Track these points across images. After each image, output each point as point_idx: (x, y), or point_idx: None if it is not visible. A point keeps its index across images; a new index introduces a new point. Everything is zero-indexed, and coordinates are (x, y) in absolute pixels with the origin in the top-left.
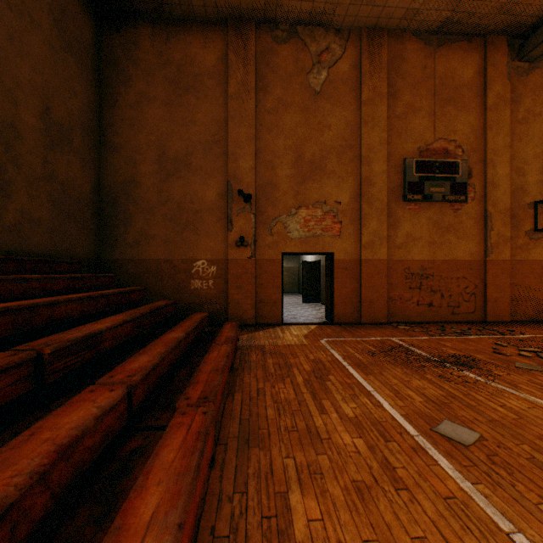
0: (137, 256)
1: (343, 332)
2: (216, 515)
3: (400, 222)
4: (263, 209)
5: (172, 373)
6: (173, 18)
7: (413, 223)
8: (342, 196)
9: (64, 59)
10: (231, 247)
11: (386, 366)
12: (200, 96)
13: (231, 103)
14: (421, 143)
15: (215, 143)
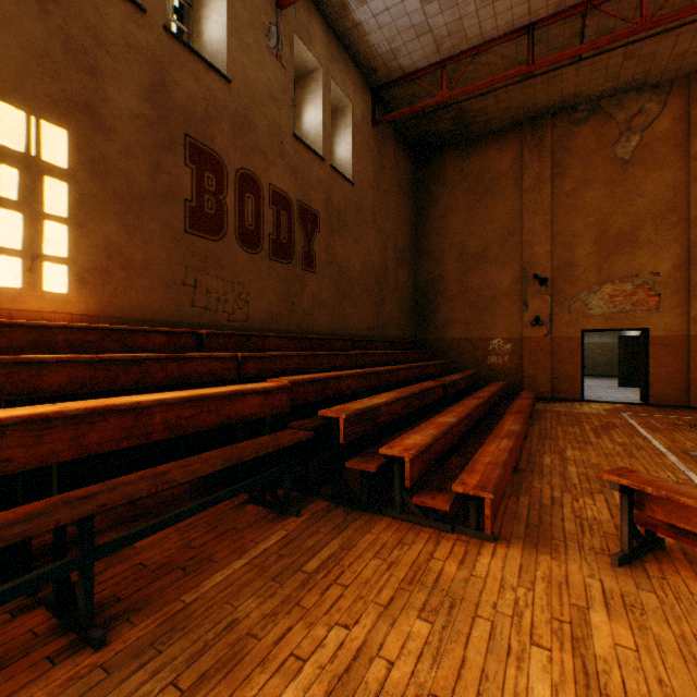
0: (442, 336)
1: (655, 411)
2: (529, 447)
3: None
4: (559, 289)
5: (487, 415)
6: (472, 137)
7: None
8: (660, 266)
9: (401, 205)
10: (525, 326)
11: (681, 432)
12: (496, 197)
13: (525, 196)
14: None
15: (509, 235)
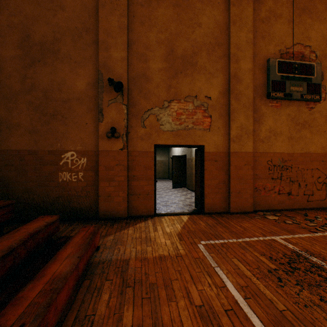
0: None
1: (217, 226)
2: None
3: (264, 118)
4: (135, 101)
5: None
6: None
7: (275, 119)
8: (212, 91)
9: None
10: (101, 138)
11: None
12: None
13: None
14: (281, 46)
15: (85, 31)
